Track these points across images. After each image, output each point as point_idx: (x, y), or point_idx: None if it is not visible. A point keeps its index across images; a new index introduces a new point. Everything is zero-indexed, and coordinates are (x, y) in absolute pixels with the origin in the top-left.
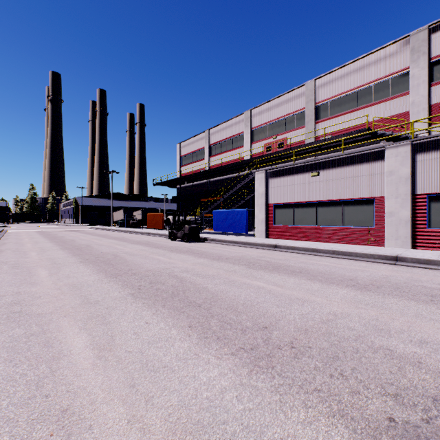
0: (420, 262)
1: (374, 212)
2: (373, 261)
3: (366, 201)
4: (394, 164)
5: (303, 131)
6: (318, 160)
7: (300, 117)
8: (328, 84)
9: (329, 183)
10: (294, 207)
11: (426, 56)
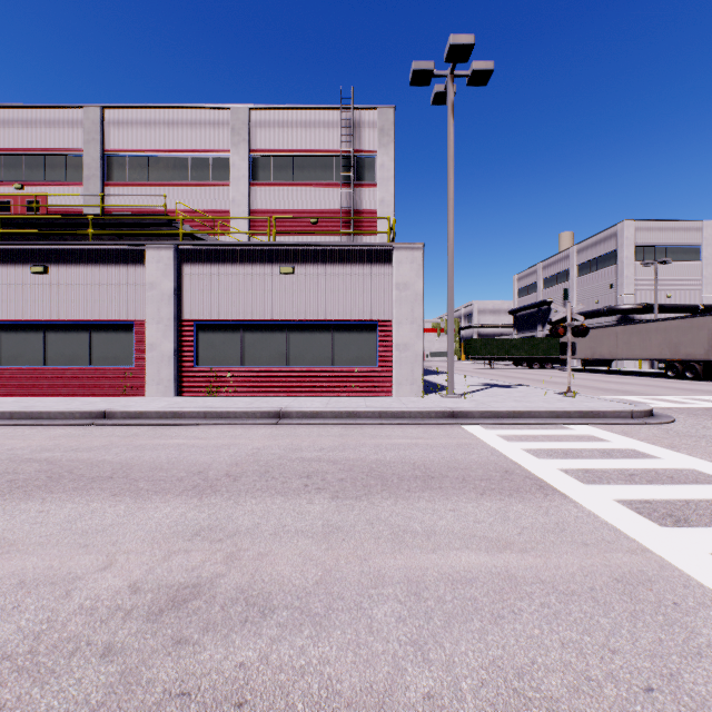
0: (132, 417)
1: (135, 343)
2: (64, 424)
3: (125, 326)
4: (156, 273)
5: (82, 192)
6: (47, 245)
7: (75, 163)
8: (127, 125)
9: (67, 290)
10: (1, 331)
11: (247, 145)
